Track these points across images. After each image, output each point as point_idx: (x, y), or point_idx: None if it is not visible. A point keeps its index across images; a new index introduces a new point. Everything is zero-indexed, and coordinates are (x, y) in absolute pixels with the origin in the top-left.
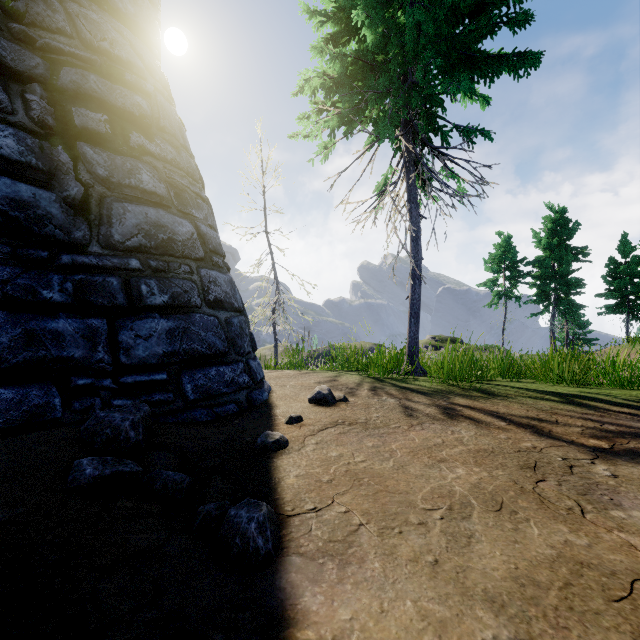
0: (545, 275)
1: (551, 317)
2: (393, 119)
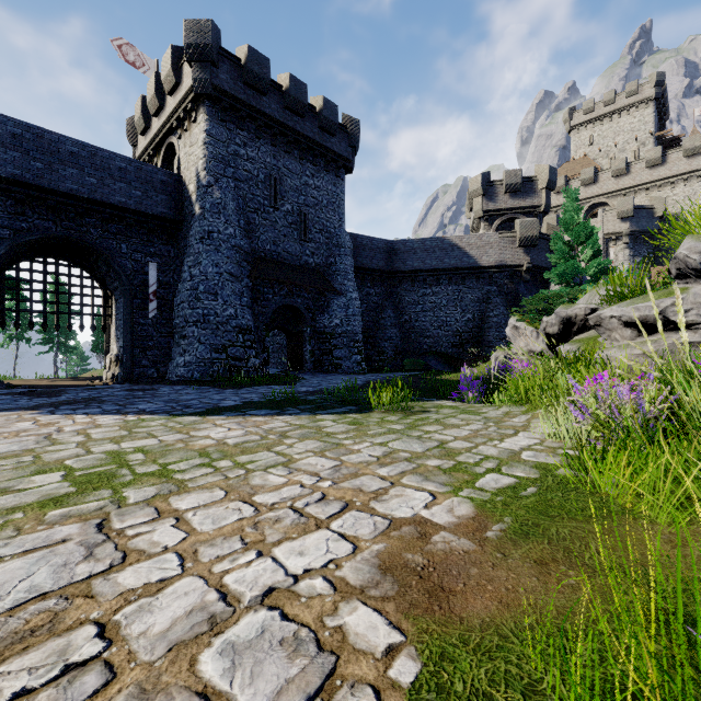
0: (51, 326)
1: (55, 355)
2: None
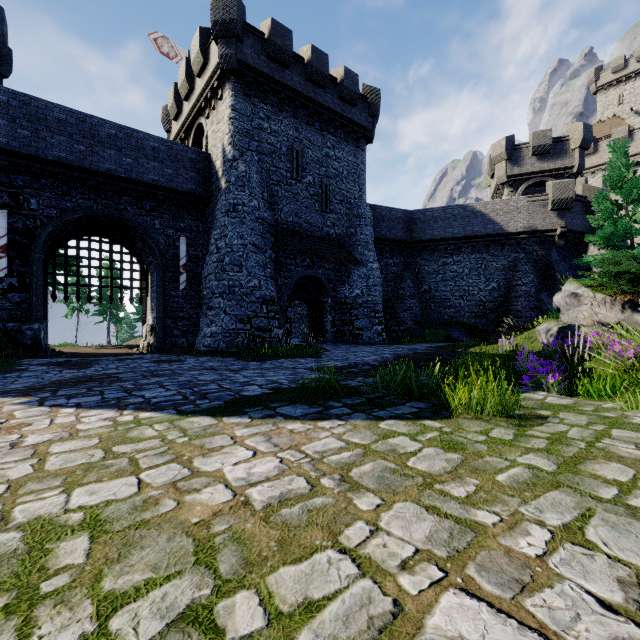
0: (104, 299)
1: (108, 324)
2: None
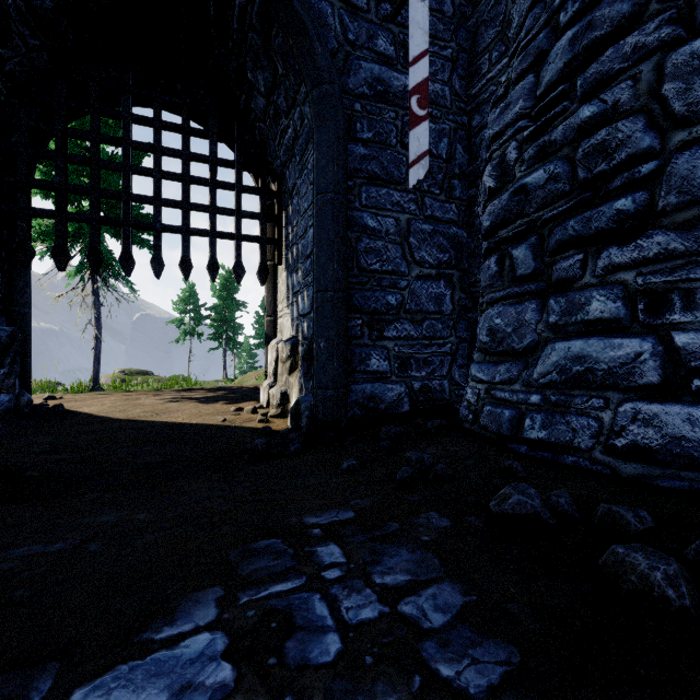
0: (219, 319)
1: (224, 351)
2: (85, 267)
